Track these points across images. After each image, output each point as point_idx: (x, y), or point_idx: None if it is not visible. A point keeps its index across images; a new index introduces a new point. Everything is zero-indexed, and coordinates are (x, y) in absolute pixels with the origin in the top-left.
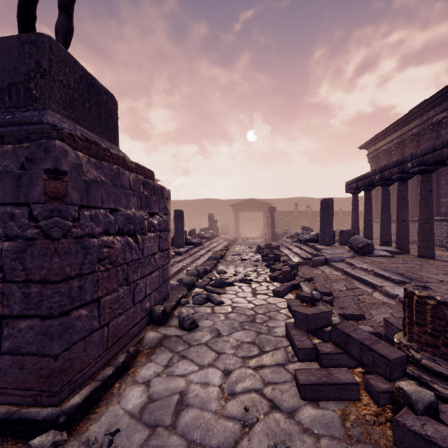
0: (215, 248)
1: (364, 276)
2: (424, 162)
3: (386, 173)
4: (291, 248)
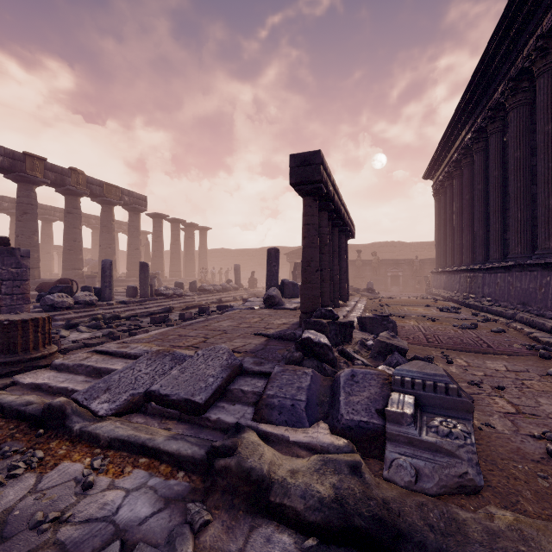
0: (207, 301)
1: None
2: None
3: None
4: None
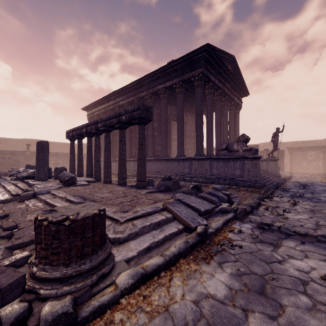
0: None
1: (57, 203)
2: (106, 124)
3: (89, 128)
4: (6, 186)
